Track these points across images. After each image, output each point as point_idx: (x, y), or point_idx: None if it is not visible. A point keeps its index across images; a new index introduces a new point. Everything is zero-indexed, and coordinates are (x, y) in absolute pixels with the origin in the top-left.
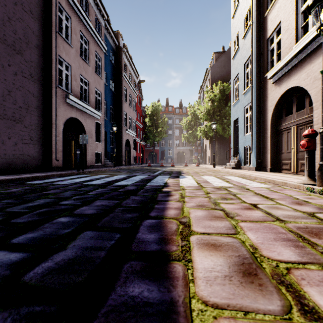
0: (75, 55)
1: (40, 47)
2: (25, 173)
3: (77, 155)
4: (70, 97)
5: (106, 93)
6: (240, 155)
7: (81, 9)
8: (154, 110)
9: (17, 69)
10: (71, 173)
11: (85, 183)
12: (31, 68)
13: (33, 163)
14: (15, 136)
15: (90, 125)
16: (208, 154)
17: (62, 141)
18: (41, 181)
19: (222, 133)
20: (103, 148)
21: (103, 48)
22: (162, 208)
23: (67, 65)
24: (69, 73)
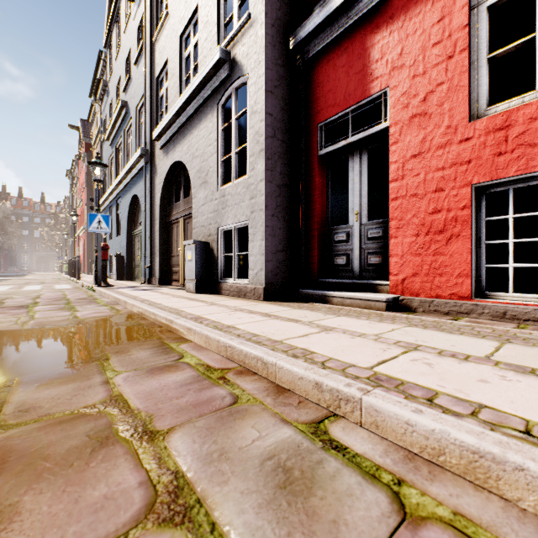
0: None
1: None
2: None
3: None
4: None
5: None
6: None
7: None
8: (2, 211)
9: None
10: None
11: None
12: None
13: None
14: None
15: None
16: None
17: None
18: None
19: None
20: None
21: None
22: None
23: None
24: None
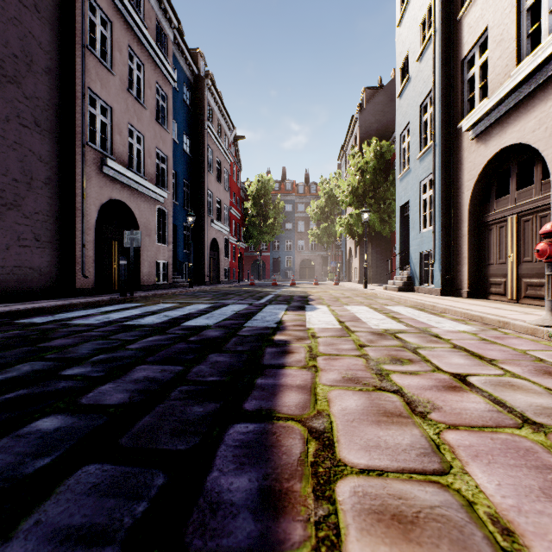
0: (119, 88)
1: (54, 73)
2: (24, 302)
3: (122, 268)
4: (110, 164)
5: (176, 157)
6: (413, 267)
7: (129, 7)
8: (261, 188)
9: (9, 112)
10: (110, 301)
11: (129, 322)
12: (36, 110)
13: (40, 282)
14: (6, 232)
15: (147, 214)
16: (355, 264)
17: (96, 242)
18: (46, 319)
19: (380, 228)
20: (170, 253)
21: (171, 78)
22: (270, 388)
23: (104, 107)
24: (108, 120)
